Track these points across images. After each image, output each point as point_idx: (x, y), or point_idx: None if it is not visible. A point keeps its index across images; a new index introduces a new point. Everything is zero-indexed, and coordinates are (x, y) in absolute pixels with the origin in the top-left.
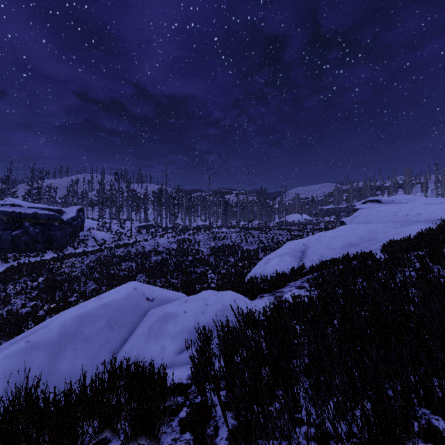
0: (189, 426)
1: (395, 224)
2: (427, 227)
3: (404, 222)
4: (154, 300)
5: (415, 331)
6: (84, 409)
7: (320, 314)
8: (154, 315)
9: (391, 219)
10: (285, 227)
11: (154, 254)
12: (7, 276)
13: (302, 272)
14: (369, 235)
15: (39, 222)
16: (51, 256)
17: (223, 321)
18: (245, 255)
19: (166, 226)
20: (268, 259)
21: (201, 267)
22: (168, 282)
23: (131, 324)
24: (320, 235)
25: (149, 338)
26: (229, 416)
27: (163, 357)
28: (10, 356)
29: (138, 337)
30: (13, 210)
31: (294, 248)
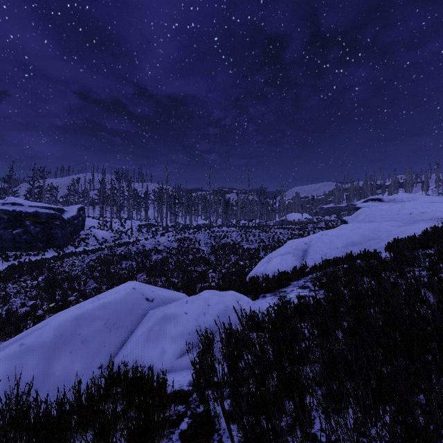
0: (191, 440)
1: (399, 222)
2: (432, 226)
3: (407, 220)
4: (153, 300)
5: (439, 337)
6: (78, 419)
7: (330, 317)
8: (154, 316)
9: (394, 217)
10: (285, 226)
11: (155, 252)
12: (8, 275)
13: (304, 272)
14: (372, 234)
15: (40, 220)
16: (51, 254)
17: (225, 323)
18: (246, 254)
19: (166, 225)
20: (269, 257)
21: (201, 266)
22: (169, 281)
23: (130, 325)
24: (322, 234)
25: (149, 340)
26: (234, 429)
27: (162, 360)
28: (3, 360)
29: (137, 340)
30: (14, 209)
31: (296, 247)
